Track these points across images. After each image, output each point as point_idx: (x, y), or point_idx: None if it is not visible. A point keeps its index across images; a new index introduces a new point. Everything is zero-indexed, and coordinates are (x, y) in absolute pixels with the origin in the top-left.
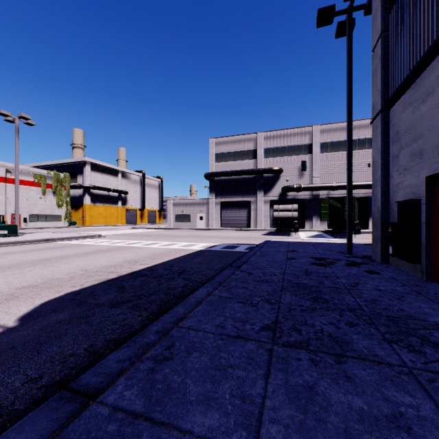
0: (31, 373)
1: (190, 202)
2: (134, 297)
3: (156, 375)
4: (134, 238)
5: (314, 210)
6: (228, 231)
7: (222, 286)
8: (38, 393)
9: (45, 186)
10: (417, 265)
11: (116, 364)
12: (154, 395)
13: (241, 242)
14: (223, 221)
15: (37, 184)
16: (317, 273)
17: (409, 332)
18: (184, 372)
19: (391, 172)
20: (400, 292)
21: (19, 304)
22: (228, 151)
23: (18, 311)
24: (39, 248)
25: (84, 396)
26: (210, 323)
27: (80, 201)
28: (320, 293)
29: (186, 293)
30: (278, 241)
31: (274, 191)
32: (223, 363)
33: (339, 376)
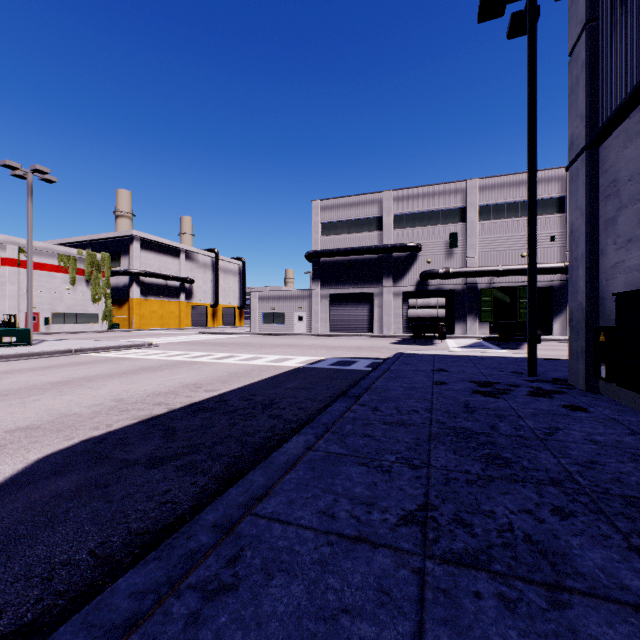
0: None
1: (284, 294)
2: (187, 448)
3: (201, 631)
4: (200, 348)
5: (469, 306)
6: (341, 338)
7: (331, 432)
8: None
9: (75, 273)
10: None
11: (129, 603)
12: None
13: (360, 355)
14: (333, 322)
15: (63, 269)
16: (484, 409)
17: None
18: (255, 625)
19: (602, 246)
20: (633, 447)
21: (3, 460)
22: (341, 219)
23: None
24: (58, 364)
25: None
26: (309, 507)
27: (125, 293)
28: (496, 448)
29: (272, 441)
30: (417, 353)
31: (409, 277)
32: (331, 603)
33: None
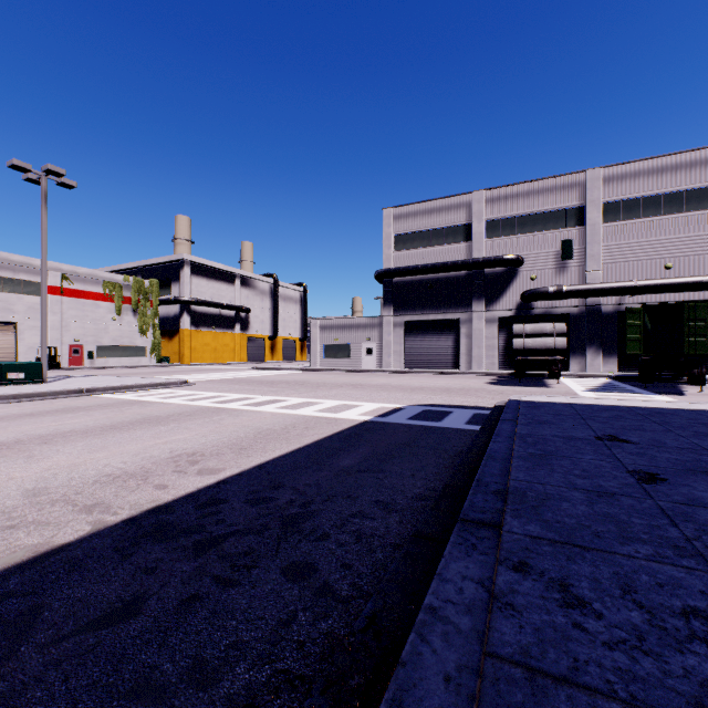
0: None
1: (349, 322)
2: None
3: None
4: (241, 388)
5: (589, 335)
6: (419, 375)
7: None
8: None
9: (121, 301)
10: None
11: None
12: None
13: (452, 401)
14: (409, 356)
15: (108, 297)
16: None
17: None
18: None
19: None
20: None
21: None
22: (418, 229)
23: None
24: (46, 410)
25: None
26: None
27: (176, 324)
28: None
29: None
30: (541, 401)
31: (507, 299)
32: None
33: None
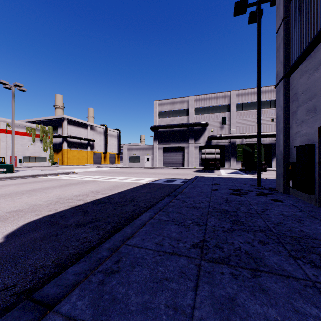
0: (8, 282)
1: (140, 147)
2: (94, 219)
3: (105, 287)
4: (98, 174)
5: (231, 153)
6: (168, 169)
7: (162, 211)
8: (11, 300)
9: (34, 136)
10: (312, 195)
11: (73, 277)
12: (102, 305)
13: (177, 177)
14: (164, 161)
15: (28, 134)
16: (234, 201)
17: (310, 250)
18: (127, 284)
19: (291, 124)
20: (300, 216)
21: (7, 225)
22: (168, 110)
23: (5, 230)
24: (28, 181)
25: (43, 305)
26: (151, 241)
27: (60, 147)
28: (237, 217)
29: (134, 216)
30: (205, 176)
31: (202, 139)
32: (160, 277)
33: (256, 289)
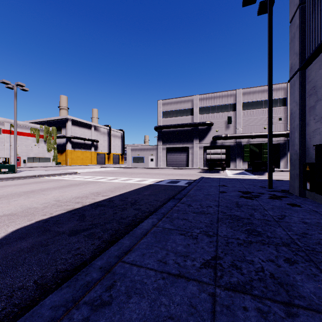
0: None
1: (143, 147)
2: (91, 225)
3: None
4: (101, 174)
5: (237, 153)
6: (172, 169)
7: (166, 217)
8: None
9: (38, 137)
10: None
11: (49, 312)
12: None
13: (182, 178)
14: (168, 162)
15: (33, 135)
16: (246, 205)
17: None
18: None
19: (307, 121)
20: None
21: None
22: (172, 109)
23: None
24: (28, 182)
25: None
26: (152, 257)
27: (64, 147)
28: (253, 226)
29: (135, 222)
30: (211, 177)
31: (207, 139)
32: (163, 313)
33: None
